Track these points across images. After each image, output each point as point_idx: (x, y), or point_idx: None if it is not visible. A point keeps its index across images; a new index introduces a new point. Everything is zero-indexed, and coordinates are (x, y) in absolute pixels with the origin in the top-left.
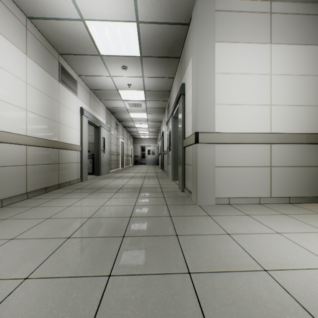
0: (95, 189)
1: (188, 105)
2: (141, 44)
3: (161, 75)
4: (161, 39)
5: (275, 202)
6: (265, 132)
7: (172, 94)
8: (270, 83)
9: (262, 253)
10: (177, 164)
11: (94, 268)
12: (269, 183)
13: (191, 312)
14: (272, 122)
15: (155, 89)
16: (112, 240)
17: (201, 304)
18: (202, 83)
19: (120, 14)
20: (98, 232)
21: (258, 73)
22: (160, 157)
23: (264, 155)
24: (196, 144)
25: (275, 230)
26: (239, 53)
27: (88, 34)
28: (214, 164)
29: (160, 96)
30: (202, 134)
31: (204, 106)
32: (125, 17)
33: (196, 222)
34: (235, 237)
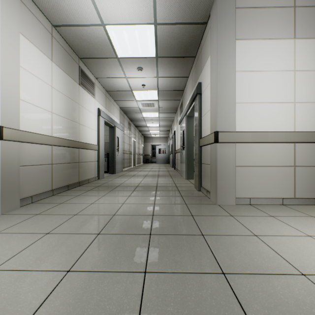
0: (113, 187)
1: (205, 104)
2: (158, 46)
3: (176, 74)
4: (177, 39)
5: (299, 204)
6: (288, 130)
7: (186, 93)
8: (293, 79)
9: (295, 256)
10: (191, 163)
11: (129, 264)
12: (293, 183)
13: (234, 313)
14: (296, 120)
15: (168, 89)
16: (139, 237)
17: (242, 306)
18: (222, 82)
19: (139, 17)
20: (125, 229)
21: (280, 70)
22: (171, 156)
23: (287, 154)
24: (215, 143)
25: (305, 233)
26: (260, 50)
27: (107, 38)
28: (235, 164)
29: (173, 95)
30: (222, 133)
31: (224, 105)
32: (143, 19)
33: (219, 222)
34: (264, 238)
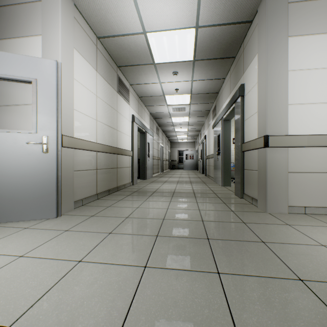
0: (150, 192)
1: (250, 107)
2: (196, 49)
3: (212, 77)
4: (218, 41)
5: None
6: None
7: (221, 95)
8: None
9: None
10: (227, 169)
11: (199, 264)
12: None
13: (326, 317)
14: None
15: (202, 92)
16: (198, 241)
17: None
18: (273, 83)
19: (181, 22)
20: (181, 233)
21: None
22: (200, 162)
23: None
24: (264, 148)
25: None
26: (317, 46)
27: (146, 45)
28: (287, 170)
29: (206, 99)
30: (272, 137)
31: (275, 107)
32: (185, 24)
33: (276, 230)
34: None
